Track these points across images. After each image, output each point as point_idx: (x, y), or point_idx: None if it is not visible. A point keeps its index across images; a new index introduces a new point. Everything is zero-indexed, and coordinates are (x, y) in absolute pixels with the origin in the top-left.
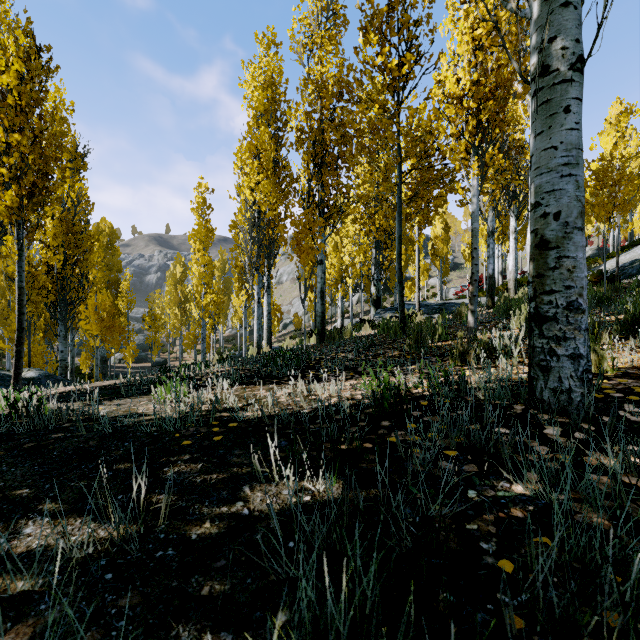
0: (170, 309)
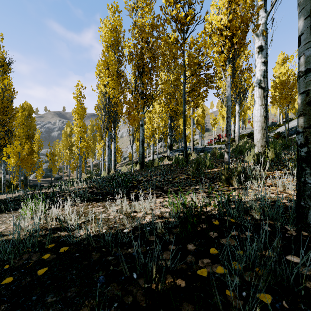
0: (63, 150)
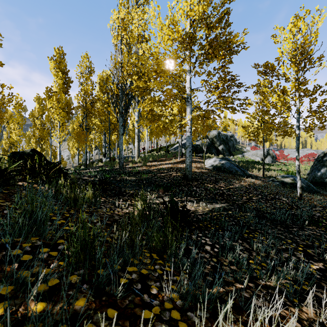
0: None
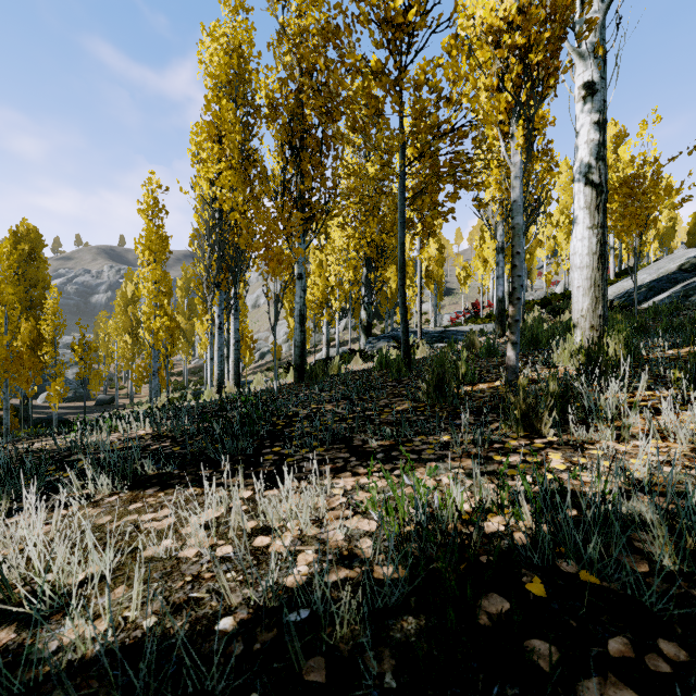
0: (118, 336)
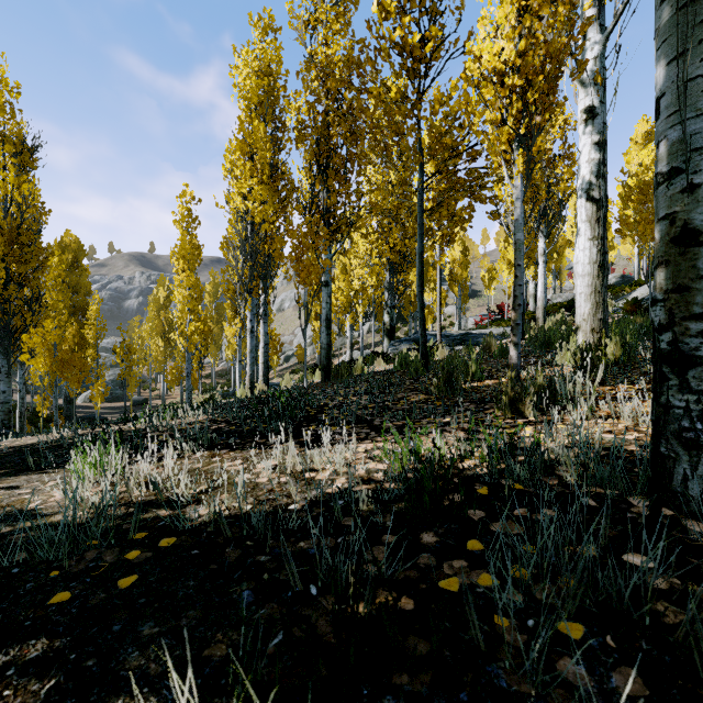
0: (151, 339)
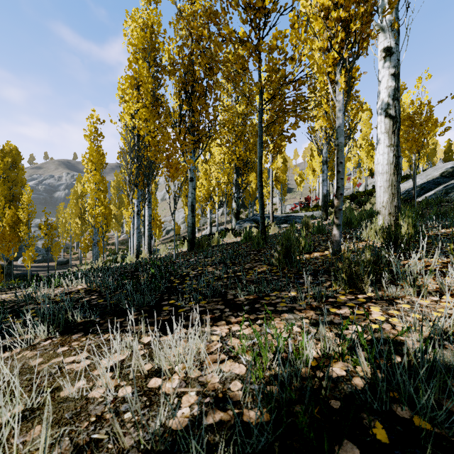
0: (71, 219)
